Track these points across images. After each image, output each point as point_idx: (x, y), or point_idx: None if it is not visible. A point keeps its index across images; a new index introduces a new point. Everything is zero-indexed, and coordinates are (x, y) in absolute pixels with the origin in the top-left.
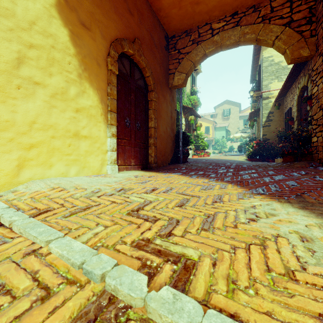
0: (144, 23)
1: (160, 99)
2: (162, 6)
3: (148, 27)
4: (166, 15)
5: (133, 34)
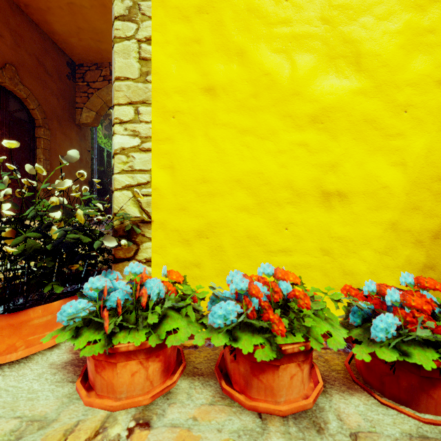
0: (25, 46)
1: (57, 137)
2: (56, 31)
3: (32, 51)
4: (64, 41)
5: (4, 58)
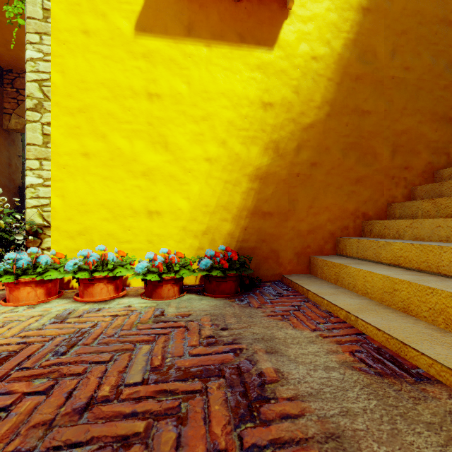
0: None
1: None
2: None
3: None
4: None
5: None
